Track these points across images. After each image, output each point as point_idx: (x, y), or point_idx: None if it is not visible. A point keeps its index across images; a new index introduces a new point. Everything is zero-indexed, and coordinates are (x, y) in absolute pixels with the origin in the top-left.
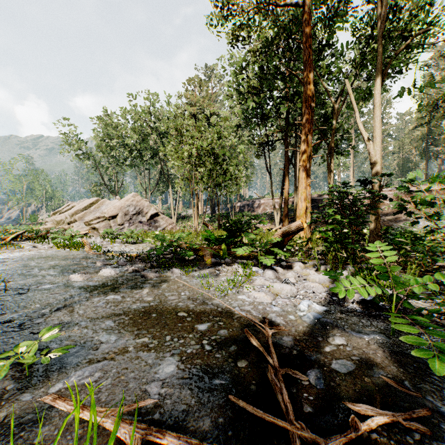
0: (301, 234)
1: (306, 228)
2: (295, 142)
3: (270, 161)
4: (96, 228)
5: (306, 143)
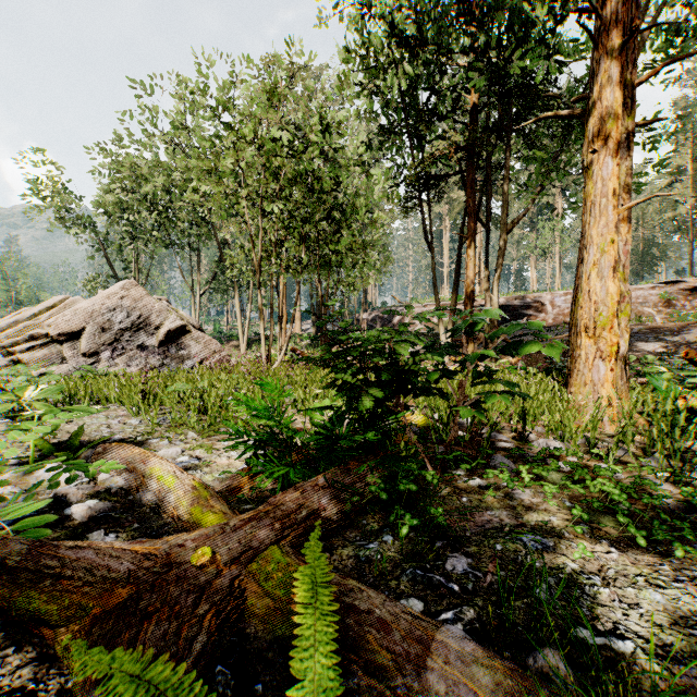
0: (601, 390)
1: (616, 368)
2: (487, 179)
3: (430, 224)
4: (24, 362)
5: (619, 73)
